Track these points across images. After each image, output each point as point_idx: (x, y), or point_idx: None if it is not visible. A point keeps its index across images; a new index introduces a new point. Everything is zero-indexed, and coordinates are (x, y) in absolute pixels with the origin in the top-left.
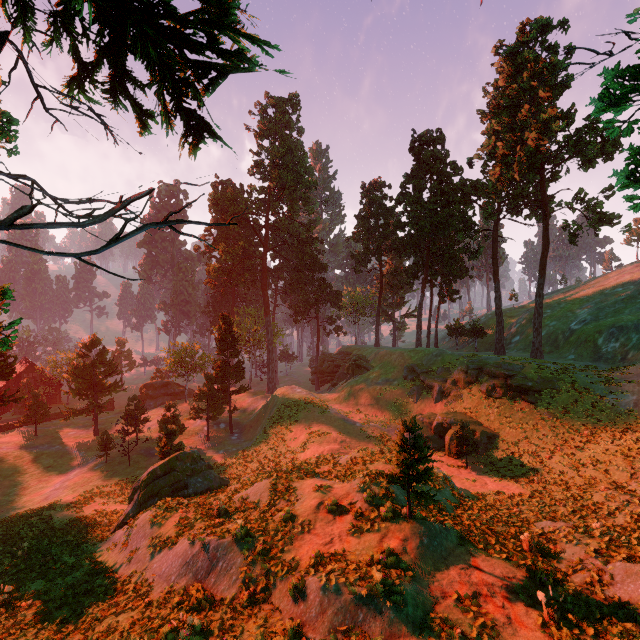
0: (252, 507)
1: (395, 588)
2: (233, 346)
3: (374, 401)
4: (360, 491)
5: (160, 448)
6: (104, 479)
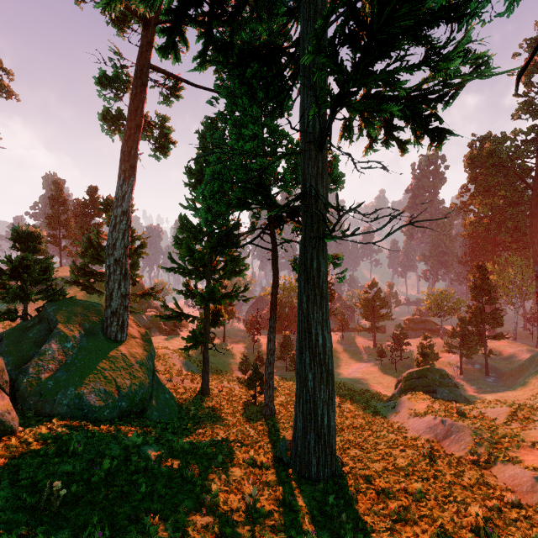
0: (488, 420)
1: None
2: (488, 294)
3: None
4: None
5: (417, 363)
6: (379, 375)
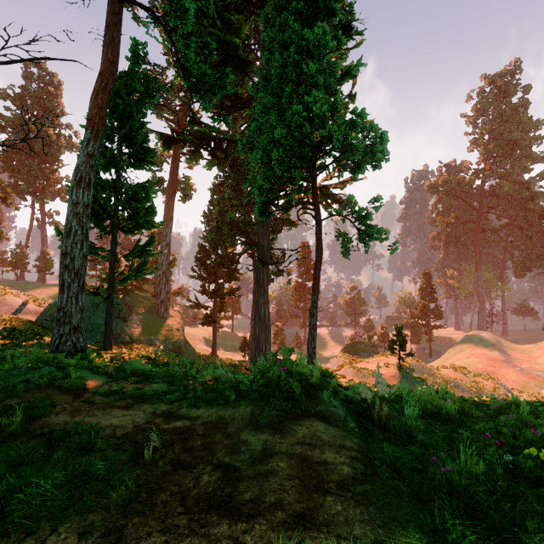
0: None
1: (360, 371)
2: (430, 294)
3: None
4: (396, 360)
5: None
6: None
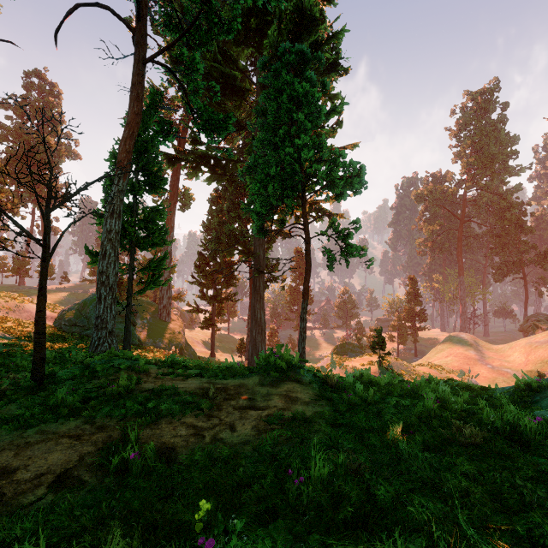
0: None
1: (345, 368)
2: (416, 298)
3: (524, 355)
4: (378, 359)
5: None
6: None
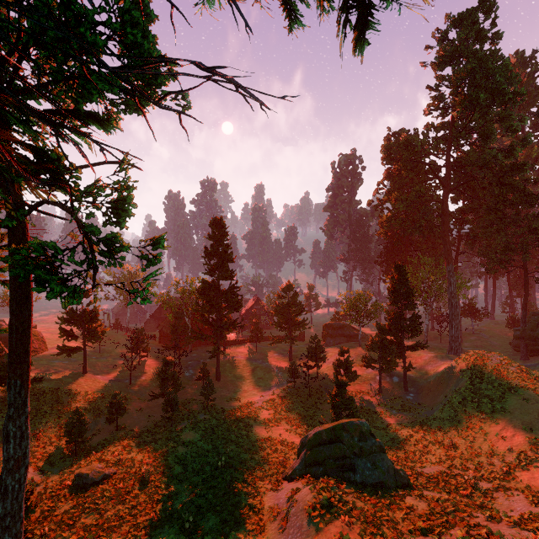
0: None
1: None
2: (407, 298)
3: None
4: None
5: (331, 397)
6: (290, 404)
